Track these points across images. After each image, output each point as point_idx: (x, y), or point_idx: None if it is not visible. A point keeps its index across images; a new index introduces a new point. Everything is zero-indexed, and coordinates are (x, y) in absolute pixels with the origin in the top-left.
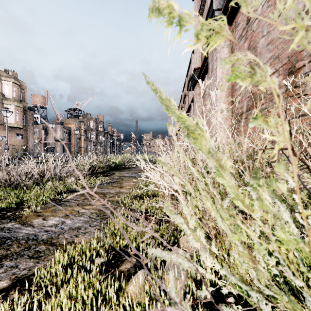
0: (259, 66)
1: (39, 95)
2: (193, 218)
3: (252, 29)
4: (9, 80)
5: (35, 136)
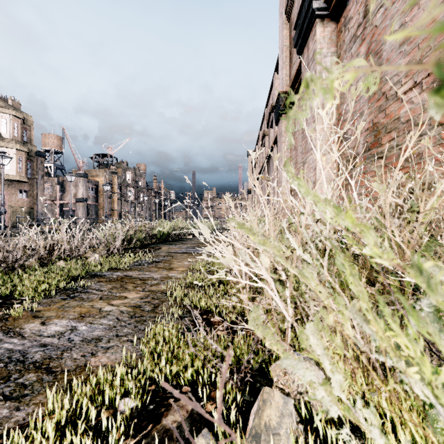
0: (385, 80)
1: (52, 135)
2: (338, 369)
3: (373, 24)
4: (8, 112)
5: (46, 194)
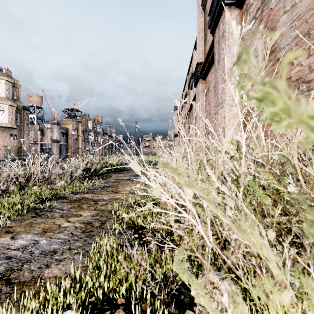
0: (279, 49)
1: (35, 95)
2: None
3: (269, 7)
4: (2, 78)
5: (30, 137)
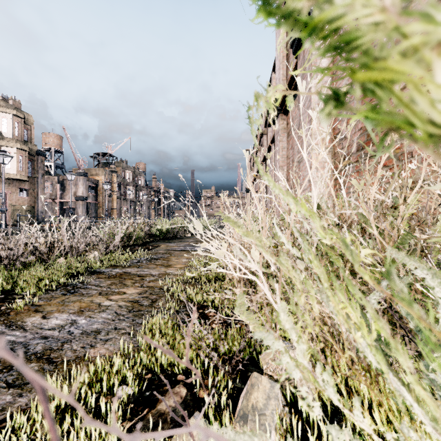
0: None
1: (52, 135)
2: (303, 340)
3: None
4: (8, 111)
5: (46, 193)
